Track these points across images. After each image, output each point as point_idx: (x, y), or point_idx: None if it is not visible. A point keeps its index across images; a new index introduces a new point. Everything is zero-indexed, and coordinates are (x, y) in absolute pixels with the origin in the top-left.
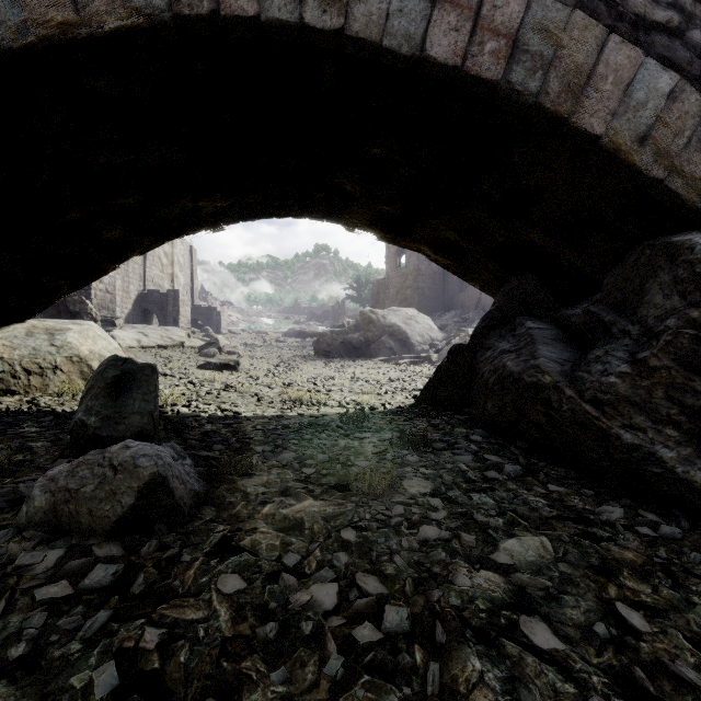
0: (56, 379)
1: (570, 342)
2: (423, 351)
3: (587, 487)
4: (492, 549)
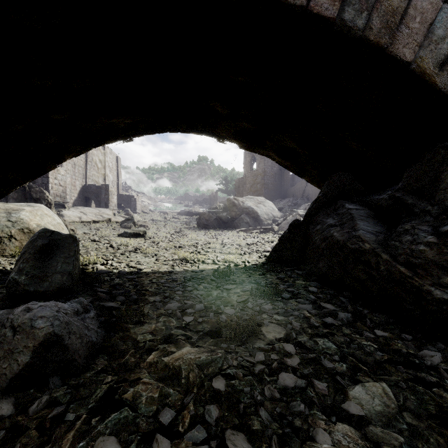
0: (11, 245)
1: (379, 218)
2: (268, 224)
3: (405, 332)
4: (342, 397)
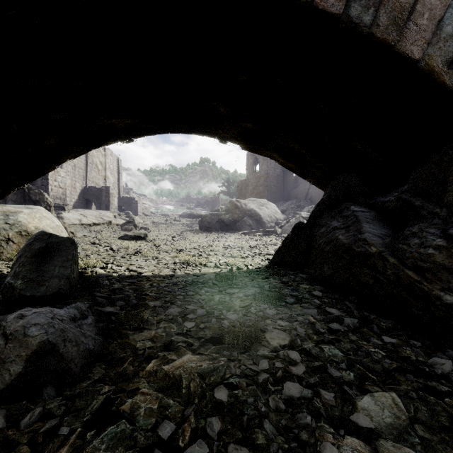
0: (8, 248)
1: (385, 221)
2: (271, 227)
3: (413, 338)
4: (350, 408)
